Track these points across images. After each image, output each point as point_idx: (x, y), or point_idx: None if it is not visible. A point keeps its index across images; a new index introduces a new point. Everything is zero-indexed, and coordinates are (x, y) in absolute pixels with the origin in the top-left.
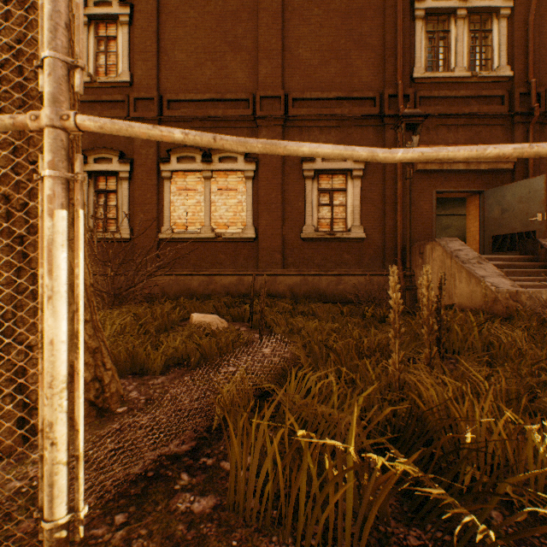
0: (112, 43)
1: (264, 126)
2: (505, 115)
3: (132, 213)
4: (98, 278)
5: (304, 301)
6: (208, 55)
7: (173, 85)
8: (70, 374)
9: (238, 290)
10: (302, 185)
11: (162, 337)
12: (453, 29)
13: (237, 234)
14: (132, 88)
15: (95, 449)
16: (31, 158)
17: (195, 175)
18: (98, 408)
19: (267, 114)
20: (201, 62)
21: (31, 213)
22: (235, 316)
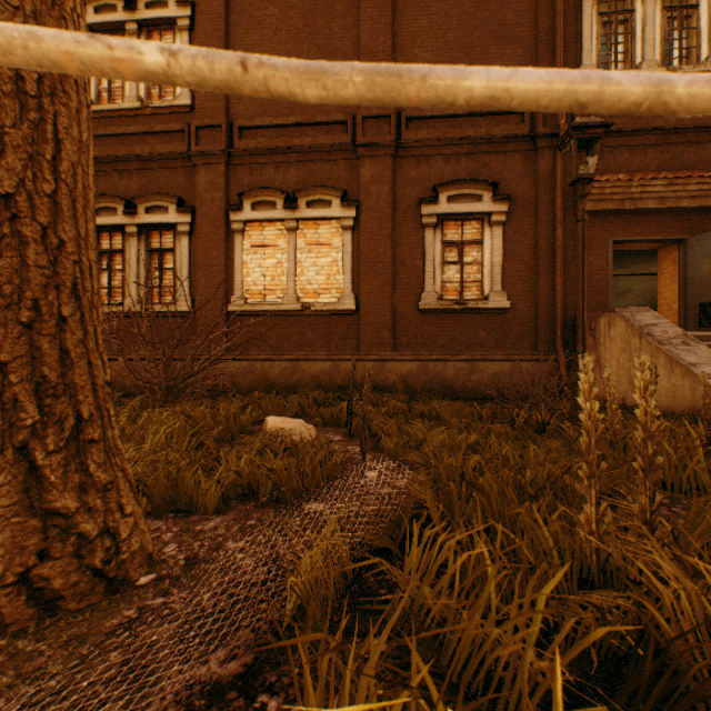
0: None
1: (368, 157)
2: None
3: (194, 278)
4: (147, 364)
5: (423, 397)
6: None
7: (247, 106)
8: (62, 528)
9: (332, 380)
10: (419, 237)
11: (223, 451)
12: (639, 7)
13: (330, 305)
14: (193, 113)
15: (53, 707)
16: (2, 189)
17: (275, 226)
18: (108, 579)
19: (372, 140)
20: None
21: (1, 274)
22: (327, 419)
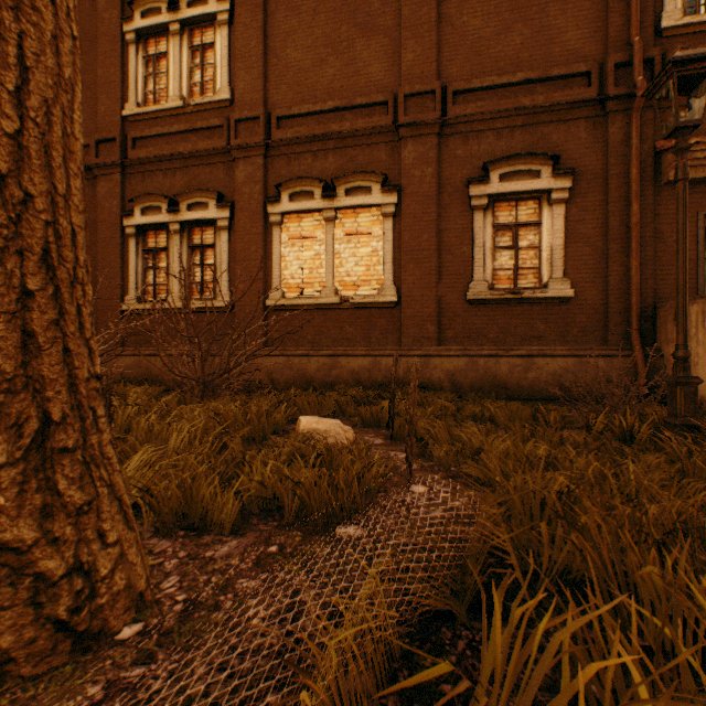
0: (209, 52)
1: (410, 138)
2: None
3: (233, 273)
4: (185, 359)
5: (473, 396)
6: (331, 47)
7: (285, 95)
8: (13, 568)
9: (371, 377)
10: (467, 221)
11: (250, 455)
12: None
13: (370, 297)
14: (232, 108)
15: None
16: None
17: (313, 217)
18: (76, 633)
19: (415, 118)
20: (321, 59)
21: None
22: (367, 419)
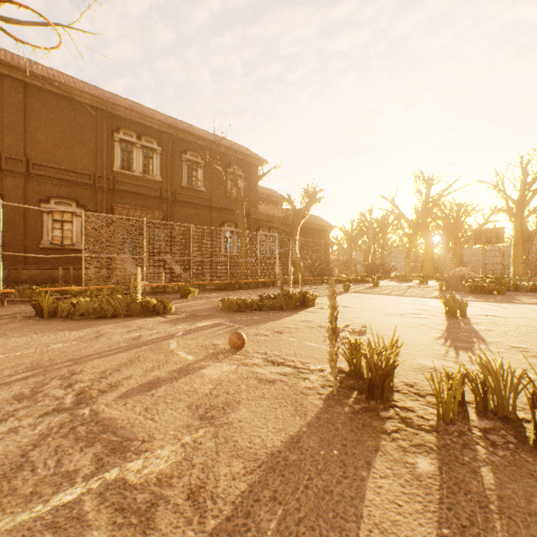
0: None
1: (10, 176)
2: (159, 198)
3: None
4: None
5: (42, 283)
6: None
7: None
8: None
9: None
10: (41, 216)
11: None
12: (135, 151)
13: None
14: None
15: None
16: None
17: None
18: None
19: (13, 169)
20: None
21: None
22: None
